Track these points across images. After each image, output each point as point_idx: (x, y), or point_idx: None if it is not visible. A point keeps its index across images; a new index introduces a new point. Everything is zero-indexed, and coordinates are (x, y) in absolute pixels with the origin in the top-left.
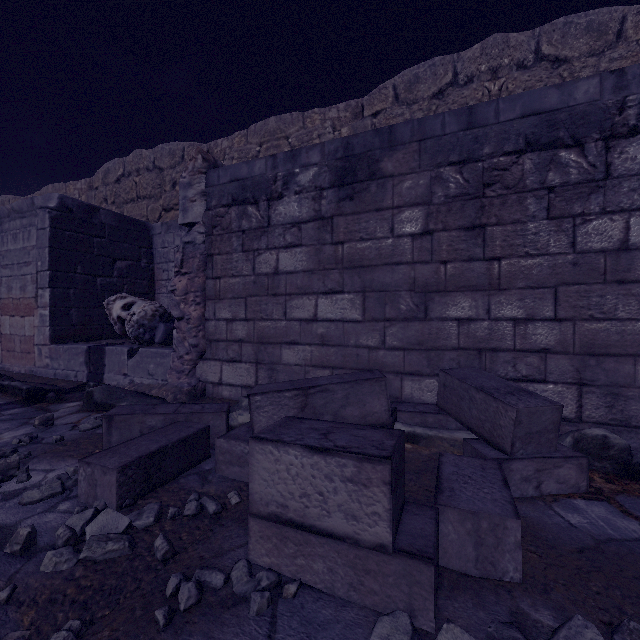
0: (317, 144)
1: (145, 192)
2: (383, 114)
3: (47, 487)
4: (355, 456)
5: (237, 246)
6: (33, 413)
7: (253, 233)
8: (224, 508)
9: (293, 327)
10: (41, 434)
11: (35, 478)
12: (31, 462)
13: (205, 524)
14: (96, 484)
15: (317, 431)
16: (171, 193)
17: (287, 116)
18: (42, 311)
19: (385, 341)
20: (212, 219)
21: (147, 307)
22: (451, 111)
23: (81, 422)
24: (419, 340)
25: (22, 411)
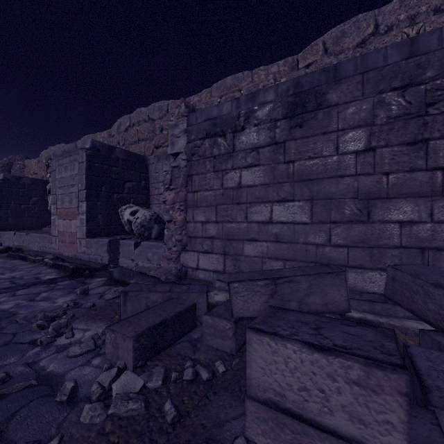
0: (272, 86)
1: (143, 136)
2: (314, 65)
3: (85, 345)
4: (362, 360)
5: (210, 168)
6: (76, 285)
7: (221, 158)
8: (213, 375)
9: (252, 228)
10: (81, 300)
11: (77, 335)
12: (74, 322)
13: (201, 390)
14: (118, 347)
15: (306, 325)
16: (160, 136)
17: (240, 74)
18: (81, 216)
19: (330, 239)
20: (191, 149)
21: (146, 213)
22: (393, 44)
23: (105, 293)
24: (362, 239)
25: (69, 283)
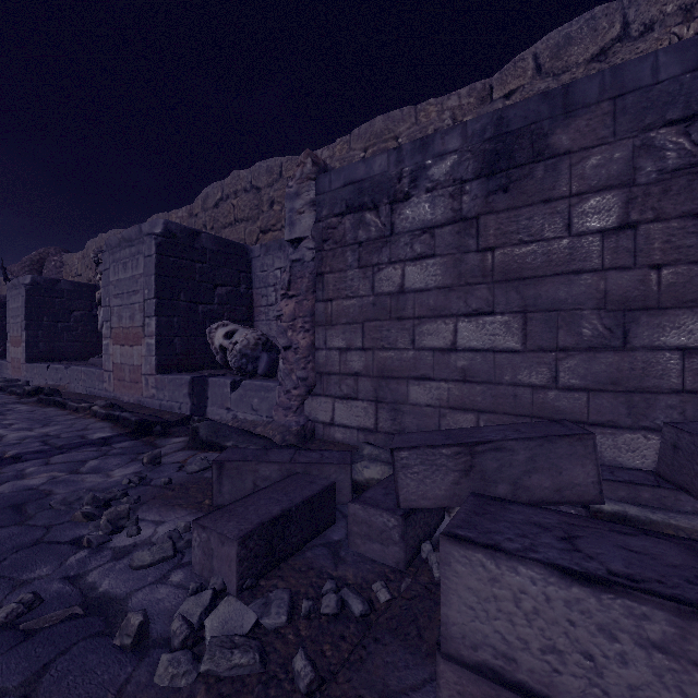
0: (456, 125)
1: (243, 215)
2: (519, 93)
3: (158, 548)
4: (672, 605)
5: (352, 261)
6: (141, 448)
7: (372, 245)
8: (371, 607)
9: (423, 358)
10: (149, 474)
11: (145, 532)
12: (140, 509)
13: (351, 632)
14: (212, 555)
15: (547, 531)
16: (269, 213)
17: (396, 113)
18: (149, 340)
19: (557, 378)
20: (322, 232)
21: (249, 335)
22: (669, 47)
23: (187, 462)
24: (613, 378)
25: (131, 445)
